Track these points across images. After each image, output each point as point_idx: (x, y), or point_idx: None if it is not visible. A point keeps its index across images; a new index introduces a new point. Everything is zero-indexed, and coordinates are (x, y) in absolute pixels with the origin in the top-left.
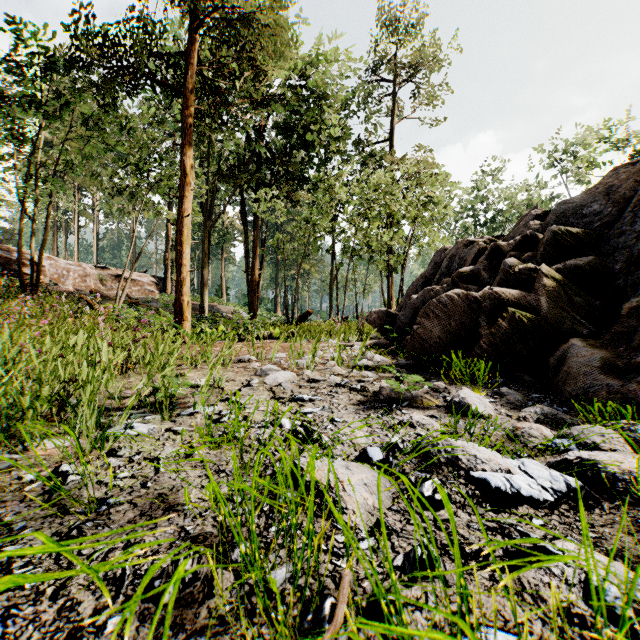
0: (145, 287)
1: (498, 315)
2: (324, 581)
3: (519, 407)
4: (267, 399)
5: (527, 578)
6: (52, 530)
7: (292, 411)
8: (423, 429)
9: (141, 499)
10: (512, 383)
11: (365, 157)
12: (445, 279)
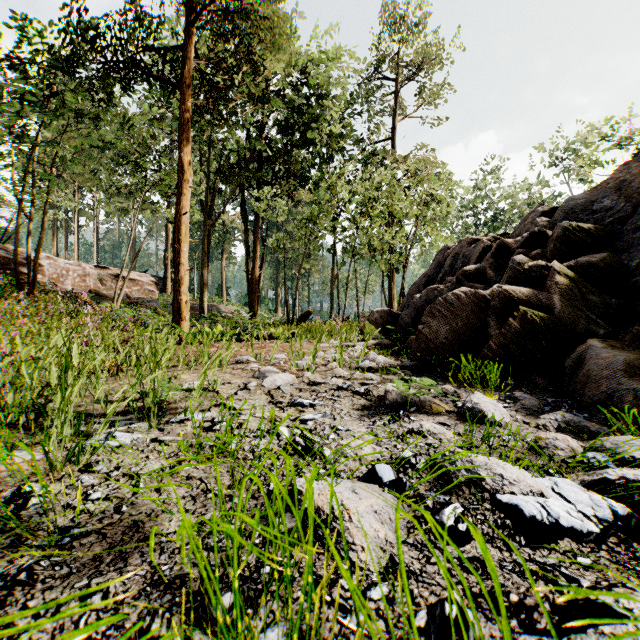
0: (145, 287)
1: (508, 314)
2: None
3: (536, 413)
4: (264, 404)
5: None
6: None
7: (291, 418)
8: (435, 439)
9: (112, 528)
10: (524, 386)
11: (366, 156)
12: (449, 278)
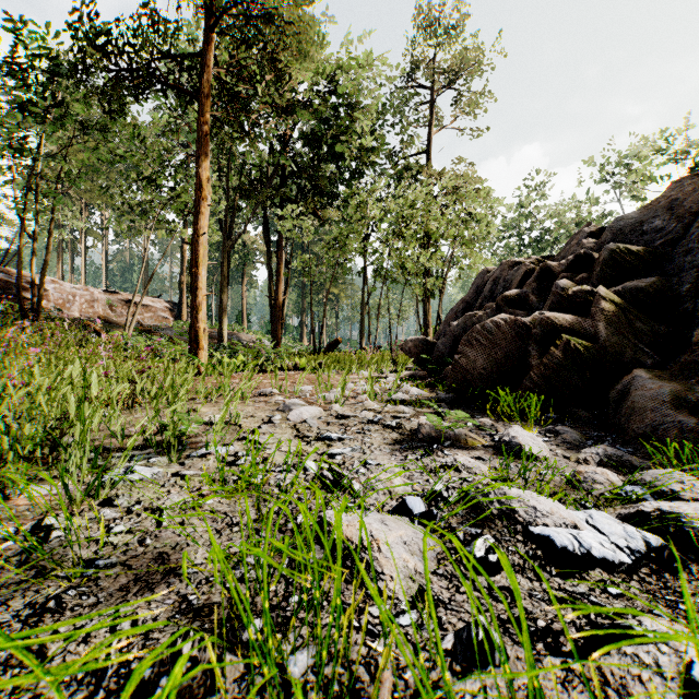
0: (158, 313)
1: (550, 343)
2: (356, 670)
3: (577, 447)
4: (290, 438)
5: (610, 667)
6: (26, 600)
7: (318, 452)
8: (469, 473)
9: (137, 560)
10: (567, 419)
11: (399, 171)
12: (488, 304)
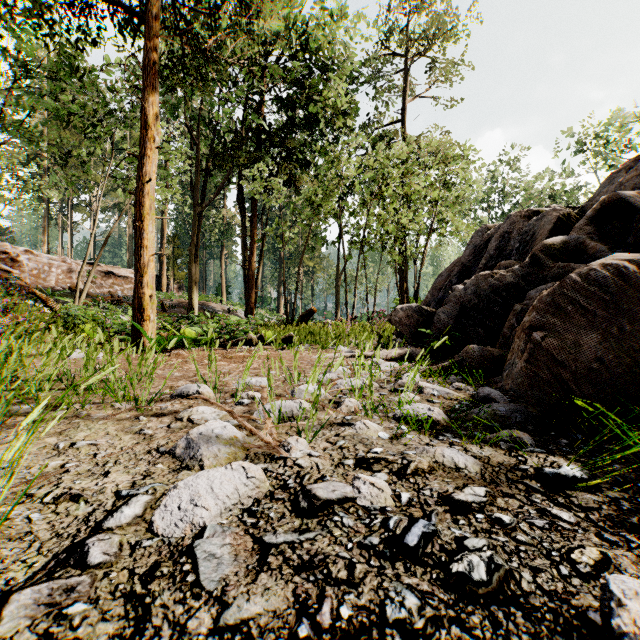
0: None
1: None
2: None
3: None
4: None
5: None
6: None
7: None
8: None
9: None
10: None
11: (375, 139)
12: (503, 262)
